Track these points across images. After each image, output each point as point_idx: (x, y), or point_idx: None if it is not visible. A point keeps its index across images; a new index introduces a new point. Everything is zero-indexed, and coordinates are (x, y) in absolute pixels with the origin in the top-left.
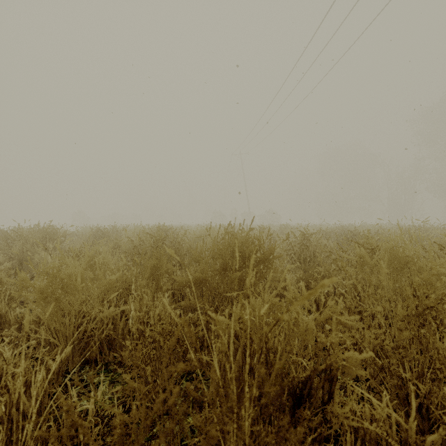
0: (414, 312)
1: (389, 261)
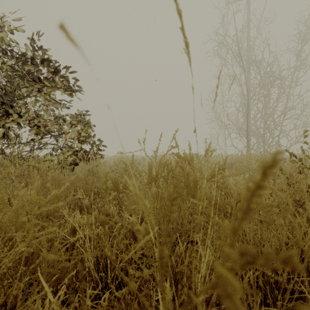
0: None
1: None
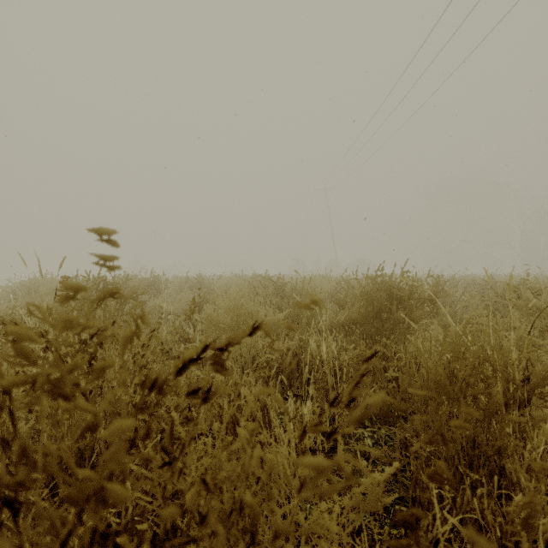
0: None
1: None
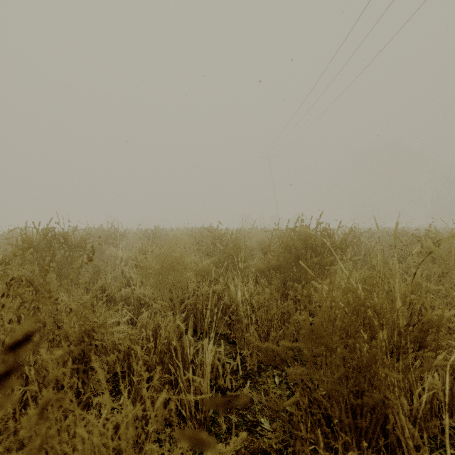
0: None
1: None
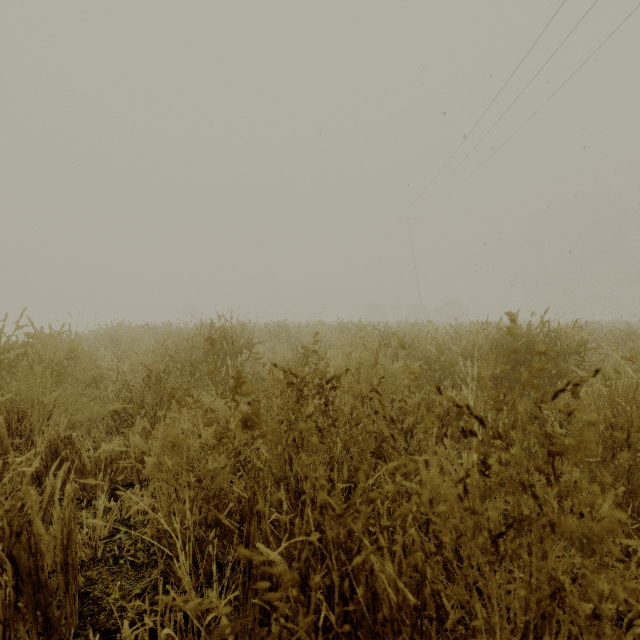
0: None
1: None
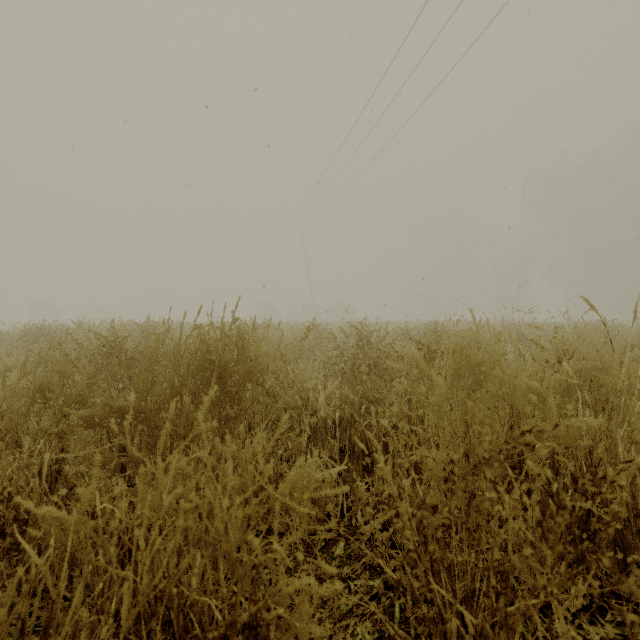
0: (466, 468)
1: (458, 371)
